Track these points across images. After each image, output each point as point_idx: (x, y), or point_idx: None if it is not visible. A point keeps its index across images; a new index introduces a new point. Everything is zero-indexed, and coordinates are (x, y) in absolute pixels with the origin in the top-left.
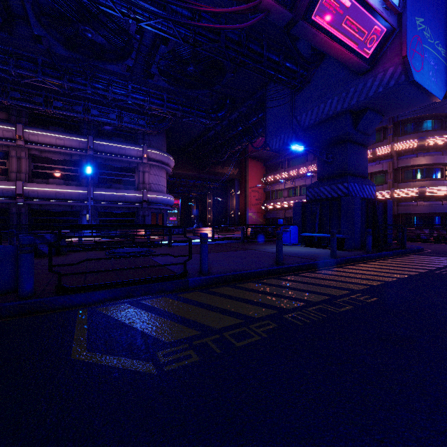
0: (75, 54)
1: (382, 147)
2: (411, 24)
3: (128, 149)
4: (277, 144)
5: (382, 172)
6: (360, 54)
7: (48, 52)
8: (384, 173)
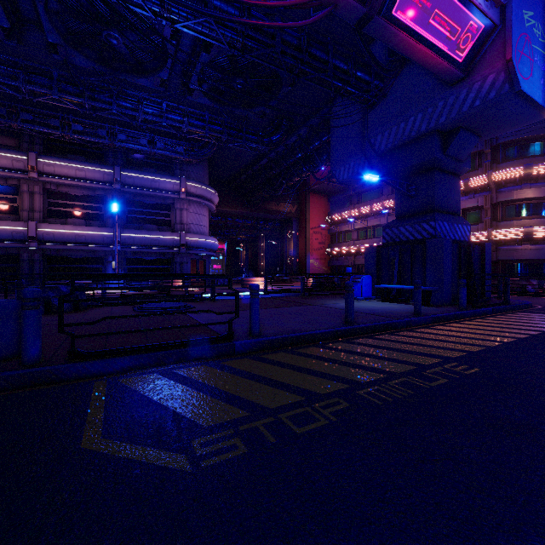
0: (98, 65)
1: (477, 177)
2: (517, 18)
3: (163, 182)
4: (345, 174)
5: (477, 208)
6: (451, 59)
7: (65, 63)
8: (479, 209)
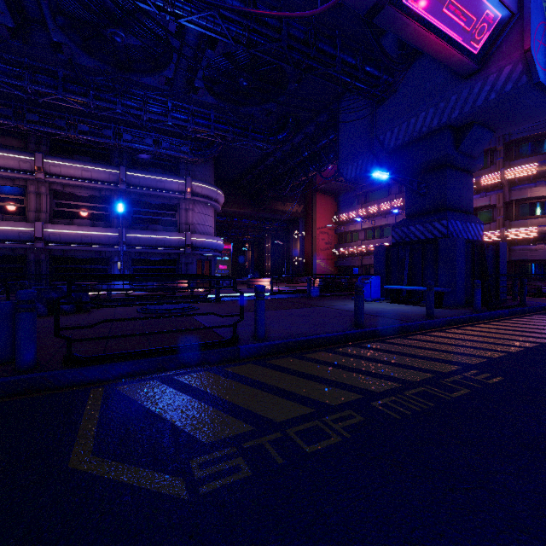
0: (103, 64)
1: (489, 175)
2: (535, 6)
3: (168, 182)
4: (353, 173)
5: (489, 206)
6: (465, 50)
7: (70, 63)
8: (491, 208)
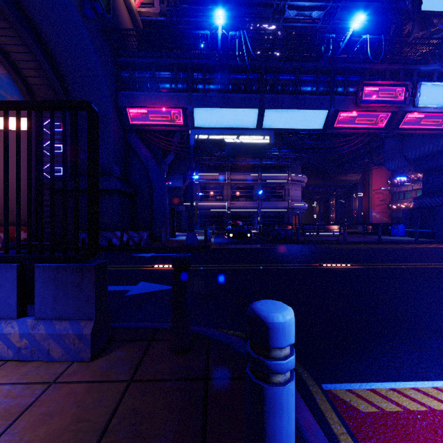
0: None
1: None
2: None
3: (280, 176)
4: (393, 166)
5: None
6: (439, 129)
7: None
8: None
